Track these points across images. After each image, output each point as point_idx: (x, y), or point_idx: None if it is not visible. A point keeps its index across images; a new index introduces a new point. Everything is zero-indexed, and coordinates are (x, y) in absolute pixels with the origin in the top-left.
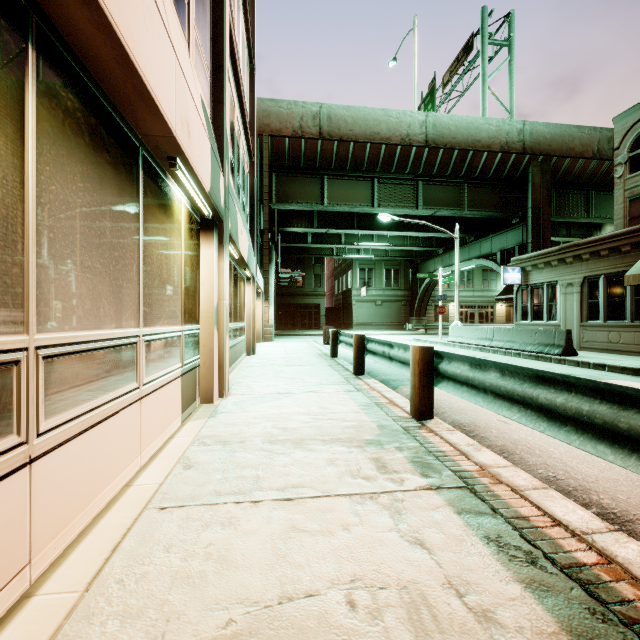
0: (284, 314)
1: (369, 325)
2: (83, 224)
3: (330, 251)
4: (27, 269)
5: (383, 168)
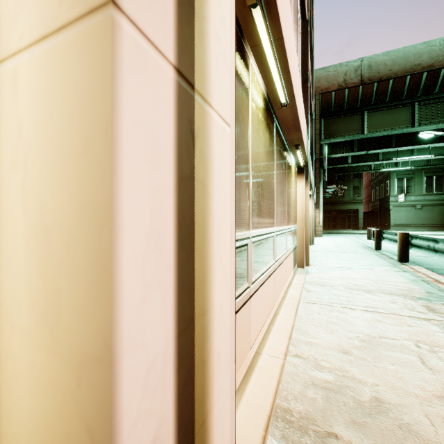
0: (327, 217)
1: (407, 226)
2: (279, 185)
3: (367, 167)
4: (274, 205)
5: (424, 92)
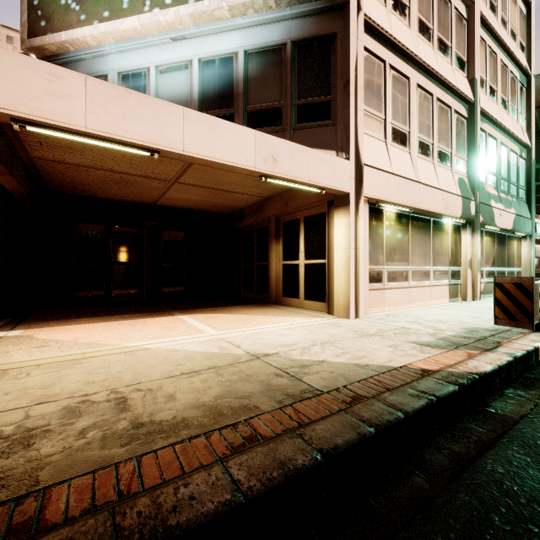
0: None
1: None
2: (417, 245)
3: None
4: (409, 256)
5: None
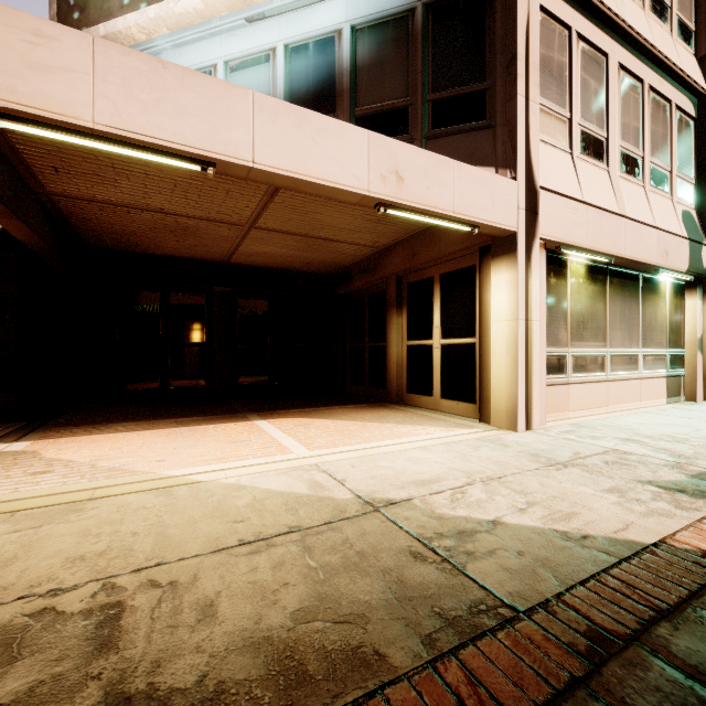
0: None
1: None
2: (619, 315)
3: None
4: (607, 332)
5: None
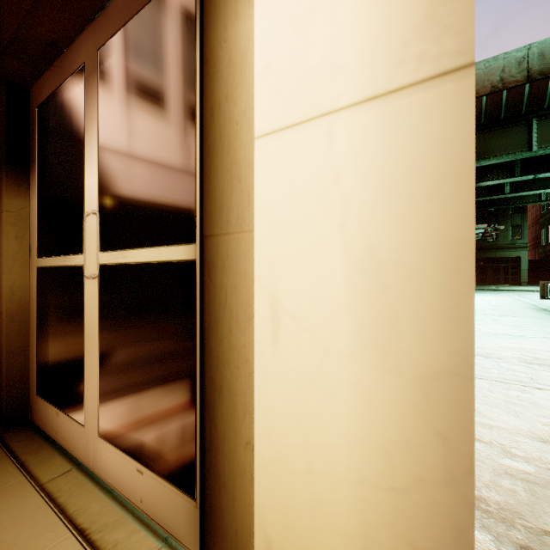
0: None
1: None
2: None
3: (535, 197)
4: None
5: None
